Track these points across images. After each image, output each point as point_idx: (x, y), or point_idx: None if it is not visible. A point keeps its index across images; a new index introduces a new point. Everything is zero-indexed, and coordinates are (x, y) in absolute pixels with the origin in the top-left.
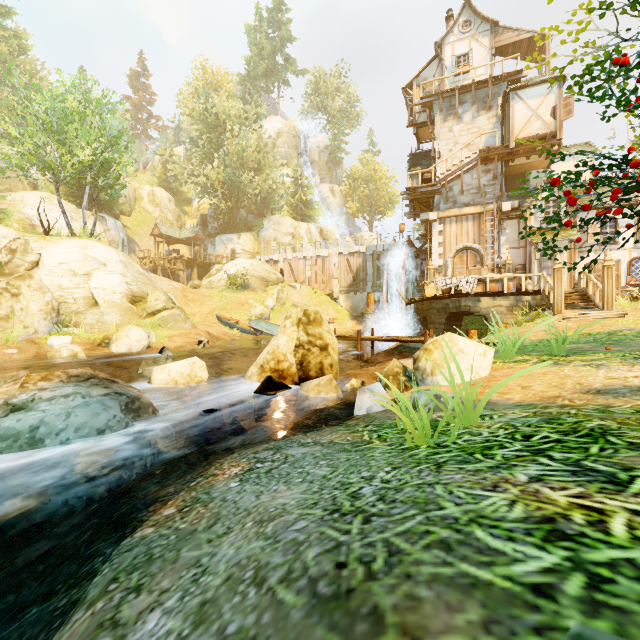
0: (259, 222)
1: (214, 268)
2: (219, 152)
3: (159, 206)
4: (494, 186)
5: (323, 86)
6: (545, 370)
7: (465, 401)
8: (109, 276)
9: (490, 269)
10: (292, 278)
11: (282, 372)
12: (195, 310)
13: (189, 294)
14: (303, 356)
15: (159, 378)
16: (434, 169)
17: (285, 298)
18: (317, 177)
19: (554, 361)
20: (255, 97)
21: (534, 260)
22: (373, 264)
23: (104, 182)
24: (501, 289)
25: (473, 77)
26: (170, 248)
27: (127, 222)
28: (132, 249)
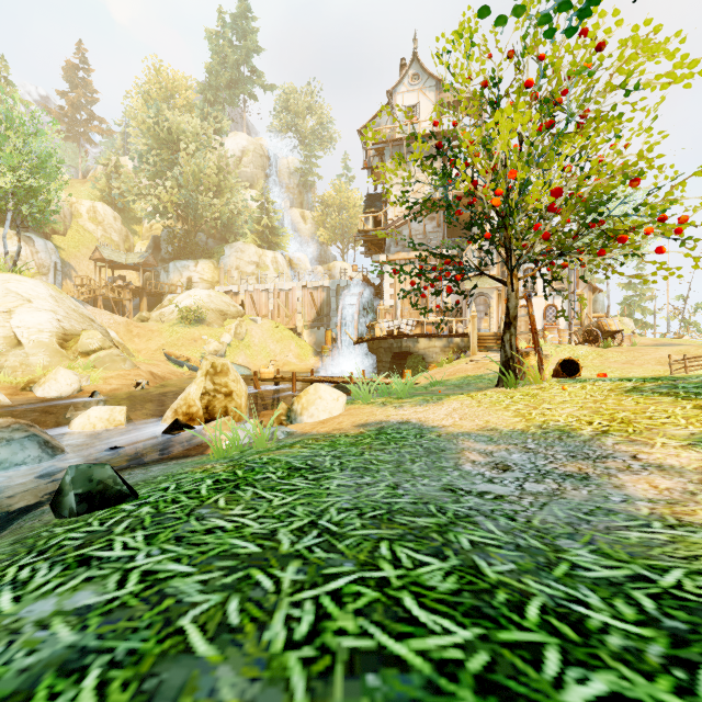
0: (220, 249)
1: (166, 298)
2: (173, 170)
3: (102, 225)
4: (437, 233)
5: (293, 104)
6: (371, 410)
7: (263, 433)
8: (36, 314)
9: (434, 311)
10: (254, 311)
11: (192, 415)
12: (141, 346)
13: (134, 329)
14: (209, 402)
15: (79, 423)
16: (385, 213)
17: (244, 333)
18: (287, 201)
19: (387, 403)
20: (215, 113)
21: (466, 305)
22: (337, 299)
23: (30, 209)
24: (436, 331)
25: (421, 128)
26: (115, 273)
27: (61, 242)
28: (67, 274)
